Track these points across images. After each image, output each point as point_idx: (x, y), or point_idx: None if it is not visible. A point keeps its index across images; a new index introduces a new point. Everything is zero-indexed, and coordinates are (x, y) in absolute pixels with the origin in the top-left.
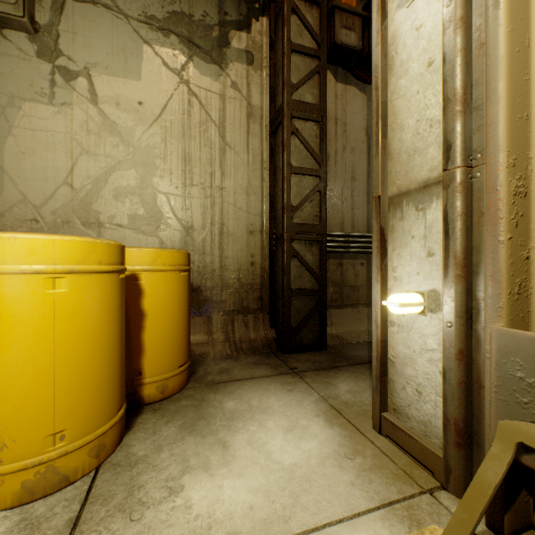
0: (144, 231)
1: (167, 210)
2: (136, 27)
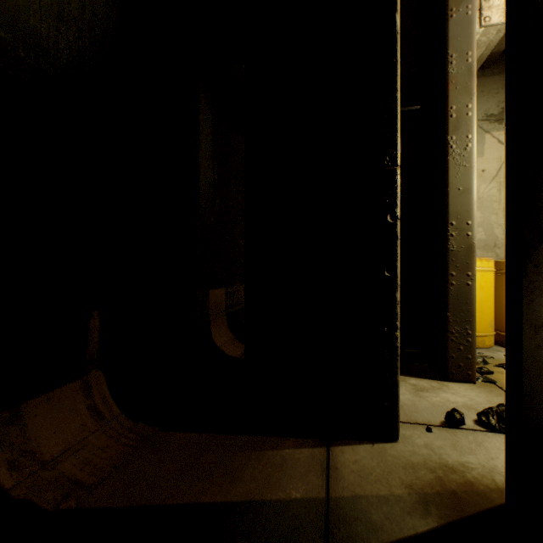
0: (485, 249)
1: (500, 234)
2: (480, 125)
